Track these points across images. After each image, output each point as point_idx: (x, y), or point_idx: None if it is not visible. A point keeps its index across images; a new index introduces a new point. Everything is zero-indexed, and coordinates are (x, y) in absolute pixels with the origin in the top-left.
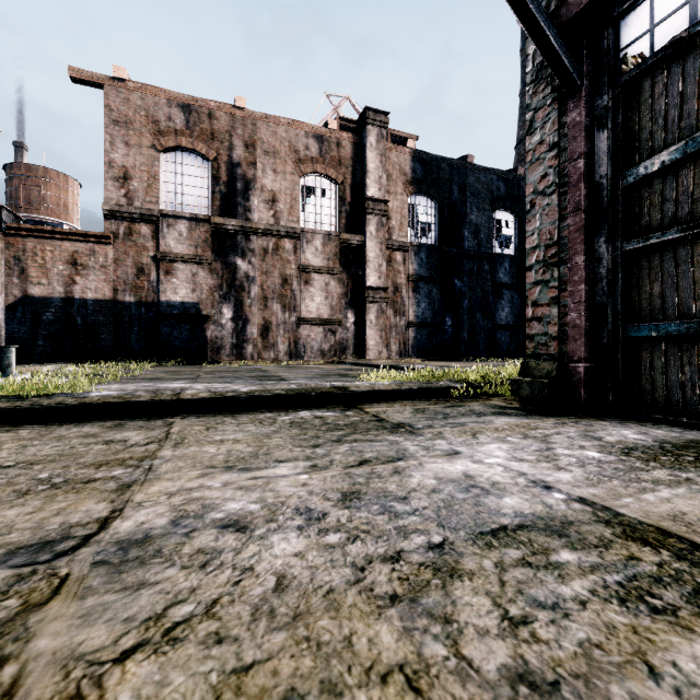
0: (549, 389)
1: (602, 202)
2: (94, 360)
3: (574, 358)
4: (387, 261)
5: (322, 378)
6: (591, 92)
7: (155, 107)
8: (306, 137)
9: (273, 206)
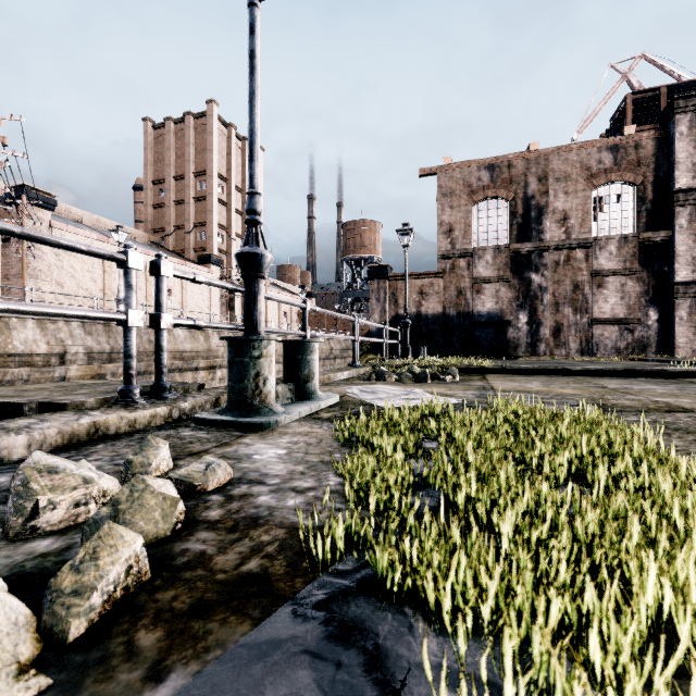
0: None
1: None
2: (432, 354)
3: None
4: None
5: None
6: None
7: (469, 175)
8: (599, 152)
9: (564, 223)
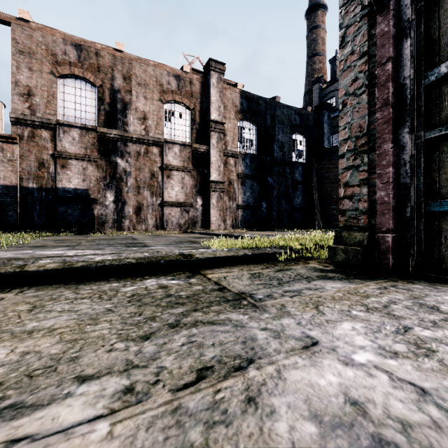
0: (362, 256)
1: (405, 99)
2: (3, 231)
3: (383, 229)
4: (224, 164)
5: (176, 245)
6: (396, 7)
7: (54, 44)
8: (168, 75)
9: (144, 122)
